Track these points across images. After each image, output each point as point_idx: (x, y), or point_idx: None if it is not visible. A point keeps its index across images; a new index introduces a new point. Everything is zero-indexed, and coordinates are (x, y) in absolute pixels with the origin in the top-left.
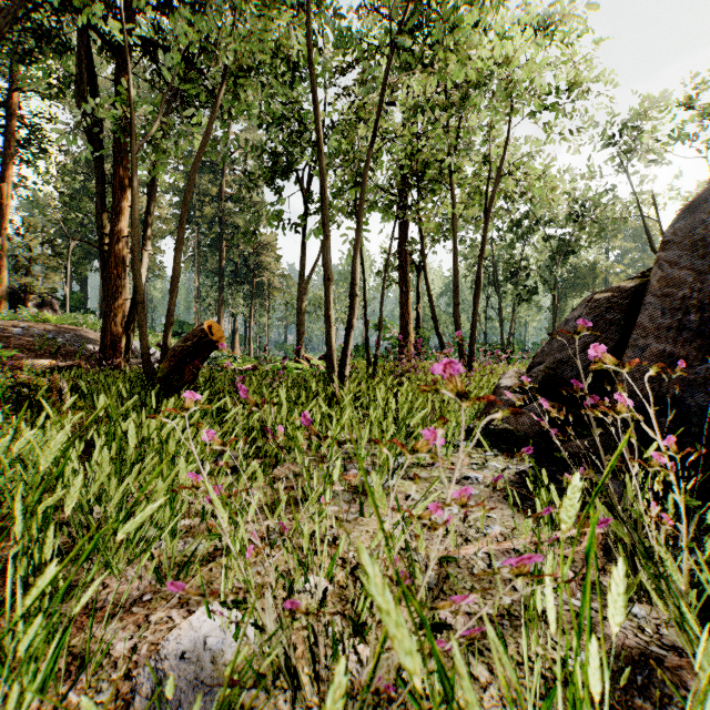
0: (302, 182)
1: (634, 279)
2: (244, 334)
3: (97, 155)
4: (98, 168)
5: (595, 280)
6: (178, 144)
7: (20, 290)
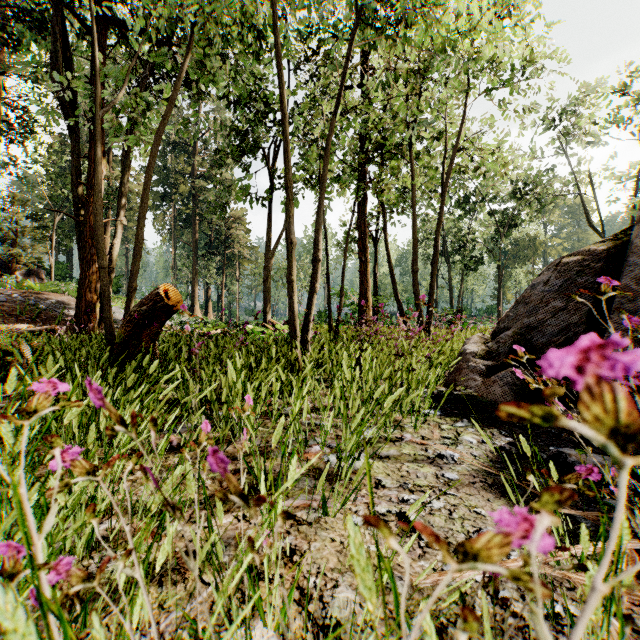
0: (268, 159)
1: (604, 241)
2: (217, 301)
3: (73, 131)
4: (74, 142)
5: (535, 252)
6: (143, 113)
7: (8, 259)
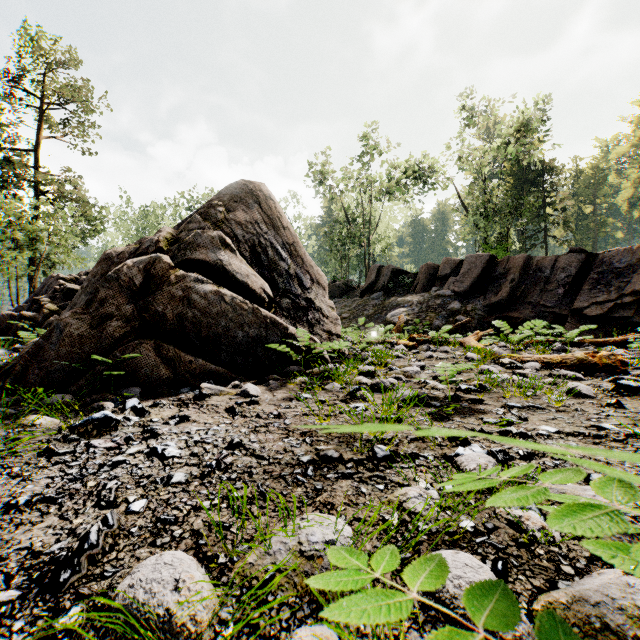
0: None
1: None
2: None
3: None
4: None
5: None
6: None
7: None
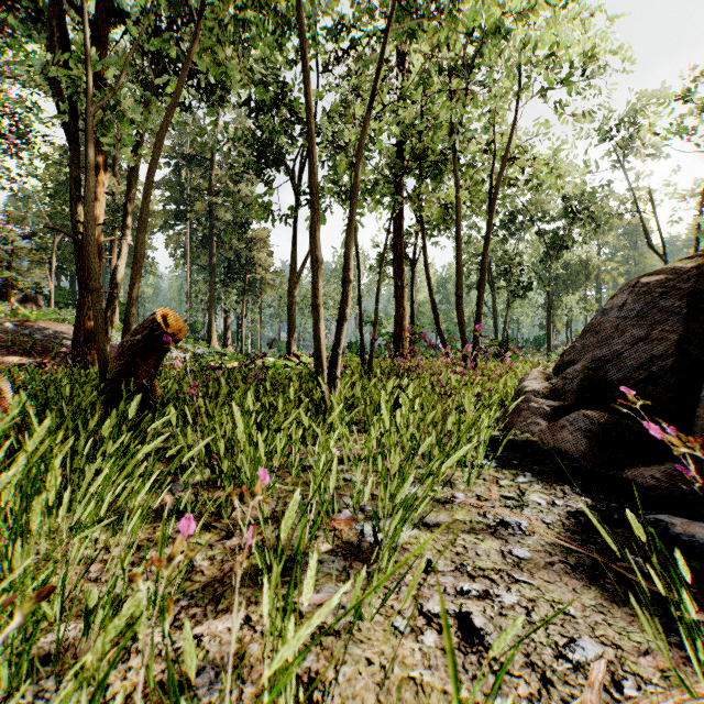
0: (293, 172)
1: (691, 258)
2: (236, 331)
3: (70, 137)
4: (71, 150)
5: (587, 277)
6: (145, 111)
7: (2, 284)
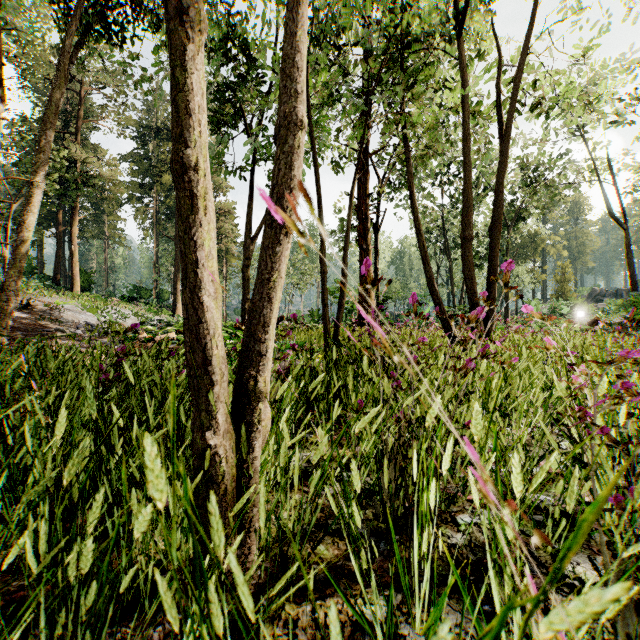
0: (249, 126)
1: None
2: None
3: None
4: None
5: (536, 249)
6: None
7: None
